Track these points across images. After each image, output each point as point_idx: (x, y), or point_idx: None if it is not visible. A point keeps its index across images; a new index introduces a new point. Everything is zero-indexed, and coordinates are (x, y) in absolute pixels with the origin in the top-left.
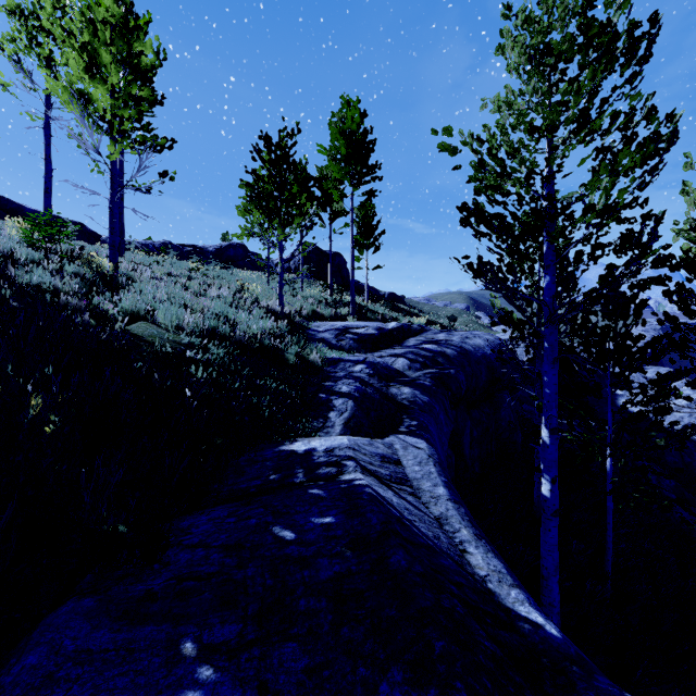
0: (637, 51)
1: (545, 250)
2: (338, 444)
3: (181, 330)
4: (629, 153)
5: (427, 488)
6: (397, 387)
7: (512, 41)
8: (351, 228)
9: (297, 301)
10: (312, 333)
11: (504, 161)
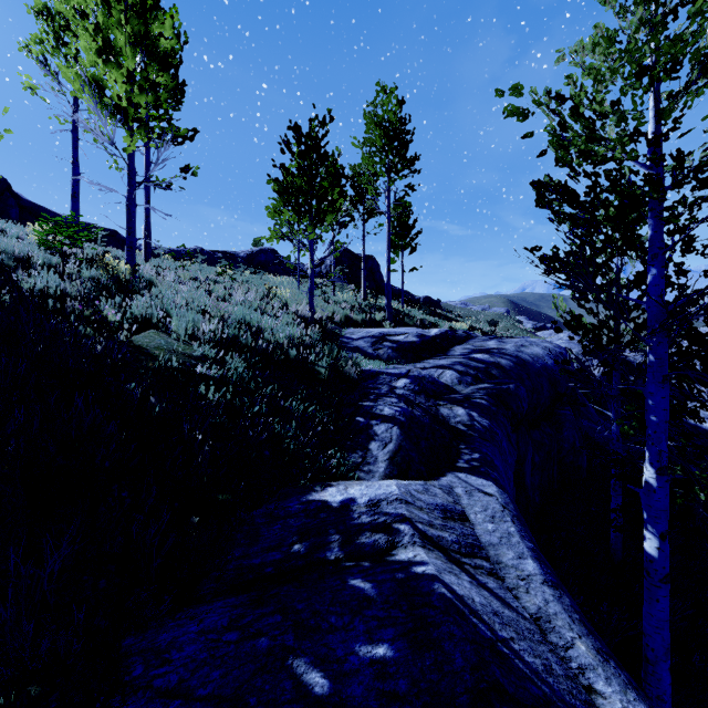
0: None
1: (649, 235)
2: (385, 493)
3: (195, 339)
4: None
5: (511, 562)
6: (448, 407)
7: None
8: (387, 226)
9: (329, 306)
10: (346, 341)
11: (593, 122)
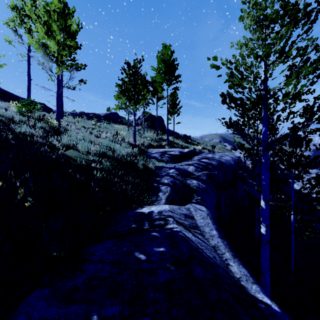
0: (310, 17)
1: (263, 115)
2: (164, 209)
3: (89, 153)
4: (307, 67)
5: (208, 231)
6: (190, 180)
7: (247, 14)
8: (167, 105)
9: (142, 139)
10: (149, 154)
11: (242, 72)
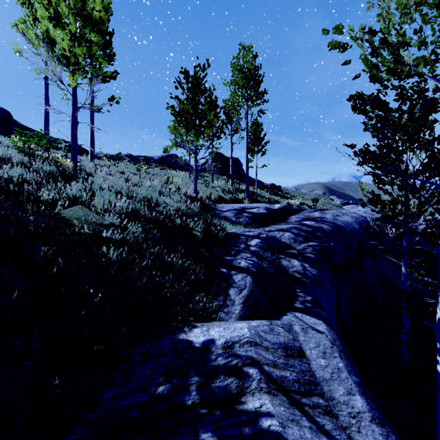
0: None
1: None
2: (238, 336)
3: (109, 212)
4: None
5: (342, 398)
6: (287, 260)
7: None
8: (246, 137)
9: (208, 189)
10: (218, 212)
11: (397, 49)
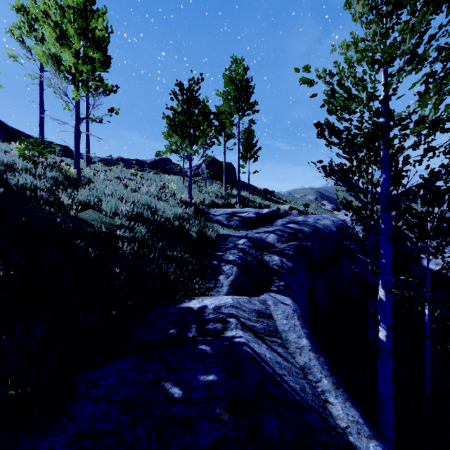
0: None
1: (382, 155)
2: (224, 303)
3: (116, 215)
4: None
5: (293, 340)
6: (269, 256)
7: None
8: (238, 145)
9: (201, 195)
10: (211, 216)
11: (349, 89)
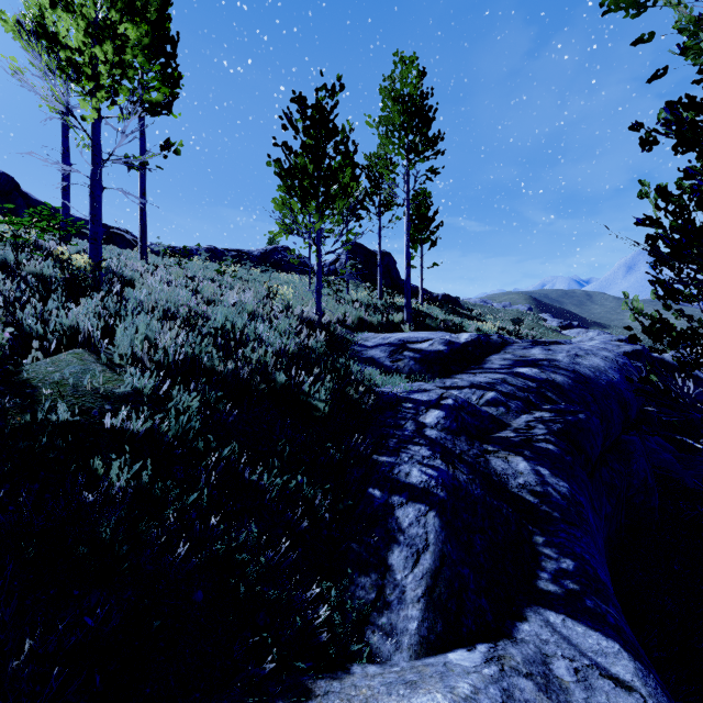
0: None
1: None
2: None
3: (139, 361)
4: None
5: None
6: (502, 457)
7: None
8: (406, 216)
9: (340, 307)
10: (358, 349)
11: None
